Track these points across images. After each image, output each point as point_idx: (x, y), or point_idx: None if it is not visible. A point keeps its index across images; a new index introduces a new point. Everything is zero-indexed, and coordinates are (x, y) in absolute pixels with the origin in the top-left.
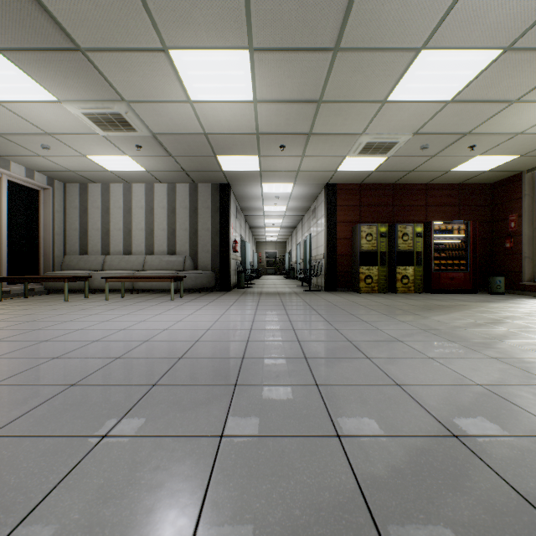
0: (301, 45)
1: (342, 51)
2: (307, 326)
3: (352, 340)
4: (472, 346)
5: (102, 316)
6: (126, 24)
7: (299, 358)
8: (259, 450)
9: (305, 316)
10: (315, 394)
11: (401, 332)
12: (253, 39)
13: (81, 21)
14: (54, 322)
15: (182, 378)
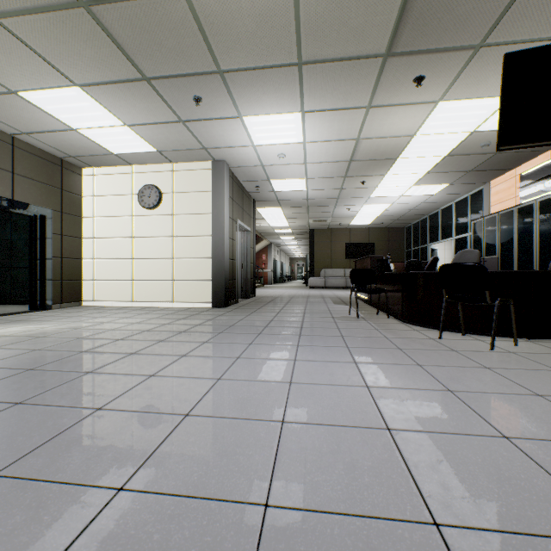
0: (129, 4)
1: (74, 2)
2: (101, 358)
3: (117, 339)
4: (51, 333)
5: (529, 416)
6: (328, 6)
7: (187, 331)
8: (233, 319)
9: (21, 385)
10: (204, 323)
11: (34, 345)
12: (187, 5)
13: (376, 4)
14: (541, 387)
15: (255, 327)
